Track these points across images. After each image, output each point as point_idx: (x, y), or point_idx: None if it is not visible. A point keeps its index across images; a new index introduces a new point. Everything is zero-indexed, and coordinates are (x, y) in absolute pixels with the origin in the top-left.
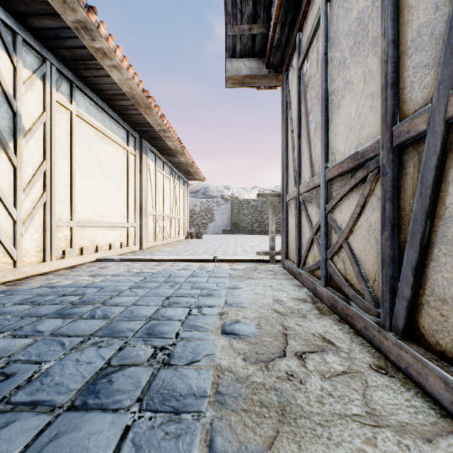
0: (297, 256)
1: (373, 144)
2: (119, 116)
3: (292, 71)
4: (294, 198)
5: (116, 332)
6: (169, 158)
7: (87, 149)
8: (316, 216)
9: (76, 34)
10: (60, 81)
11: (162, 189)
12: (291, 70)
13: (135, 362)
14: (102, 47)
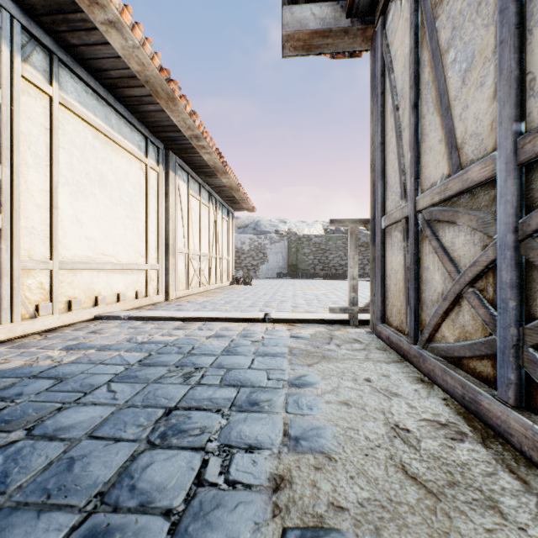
0: (412, 322)
1: None
2: (133, 115)
3: (395, 6)
4: (400, 221)
5: None
6: (207, 179)
7: (80, 156)
8: (468, 247)
9: None
10: (30, 48)
11: (198, 220)
12: (394, 6)
13: None
14: None
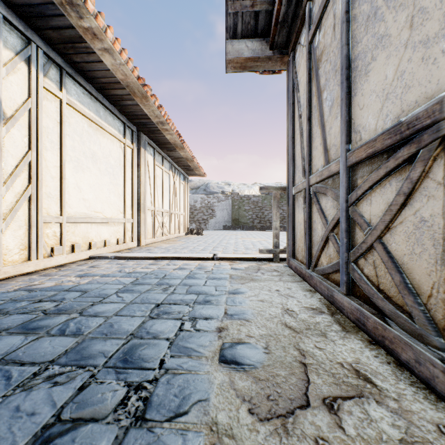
0: (307, 256)
1: (430, 107)
2: (115, 107)
3: (300, 49)
4: (302, 190)
5: (84, 357)
6: (168, 152)
7: (79, 140)
8: (332, 209)
9: (62, 11)
10: (48, 66)
11: (161, 184)
12: (299, 48)
13: (96, 413)
14: (91, 26)
